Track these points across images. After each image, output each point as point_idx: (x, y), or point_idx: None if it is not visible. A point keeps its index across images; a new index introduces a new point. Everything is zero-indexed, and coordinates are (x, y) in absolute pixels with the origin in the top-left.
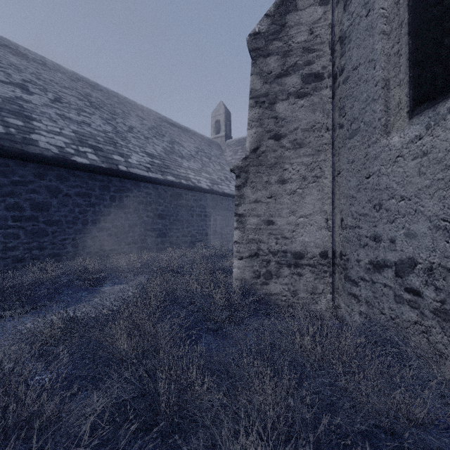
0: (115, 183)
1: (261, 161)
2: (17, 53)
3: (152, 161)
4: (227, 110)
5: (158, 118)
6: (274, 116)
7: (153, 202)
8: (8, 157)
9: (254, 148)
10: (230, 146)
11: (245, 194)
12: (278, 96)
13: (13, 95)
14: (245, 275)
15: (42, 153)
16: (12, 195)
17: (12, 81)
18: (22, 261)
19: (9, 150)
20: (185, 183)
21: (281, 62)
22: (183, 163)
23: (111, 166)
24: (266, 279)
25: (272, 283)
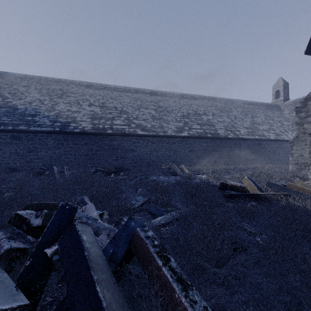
0: (238, 142)
1: (298, 139)
2: (194, 98)
3: (248, 130)
4: (285, 82)
5: (241, 103)
6: (303, 128)
7: (250, 147)
8: (216, 139)
9: (296, 136)
10: (288, 106)
11: (293, 148)
12: (304, 123)
13: (206, 119)
14: (293, 169)
15: (222, 137)
16: (216, 148)
17: (202, 113)
18: (218, 165)
19: (217, 137)
20: (263, 138)
21: (305, 114)
22: (260, 128)
23: (237, 136)
24: (300, 170)
25: (302, 171)
